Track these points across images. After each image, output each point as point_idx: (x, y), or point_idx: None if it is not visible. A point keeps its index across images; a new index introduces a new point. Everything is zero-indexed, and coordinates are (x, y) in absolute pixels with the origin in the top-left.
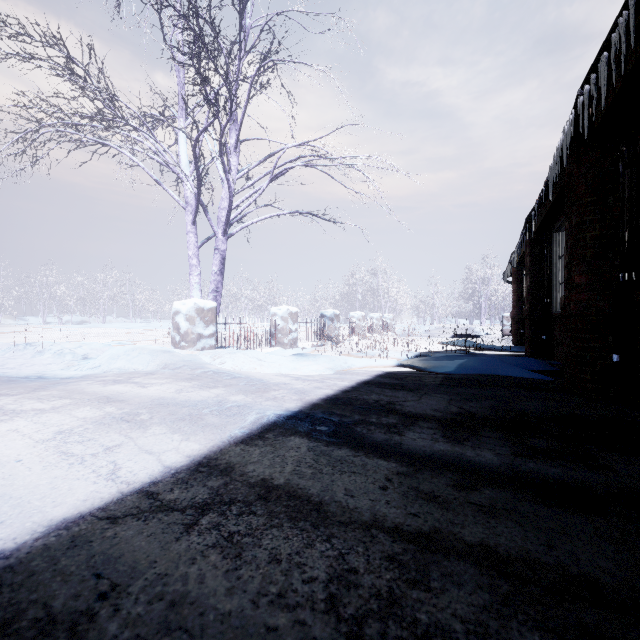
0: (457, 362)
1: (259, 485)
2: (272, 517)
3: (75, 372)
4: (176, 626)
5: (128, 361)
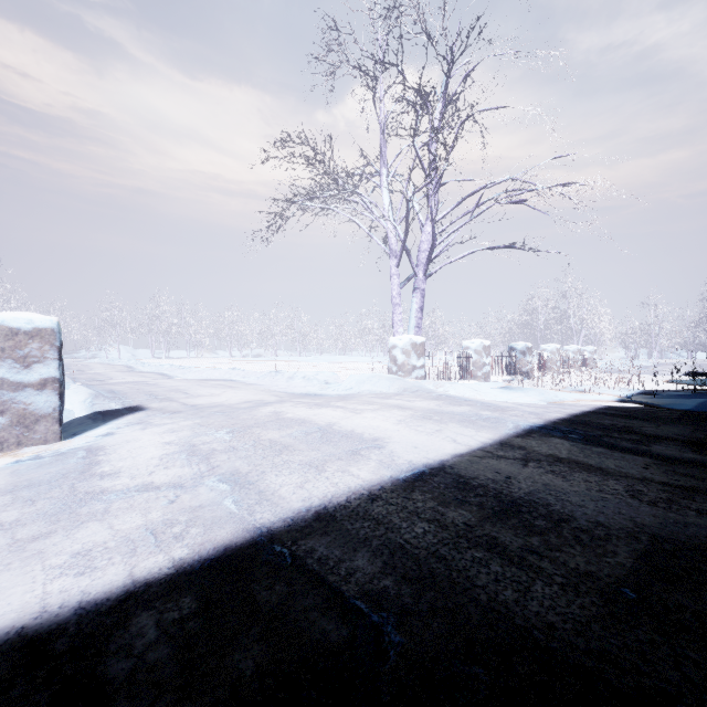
0: (698, 400)
1: (550, 456)
2: (571, 468)
3: (335, 392)
4: (553, 490)
5: (373, 385)
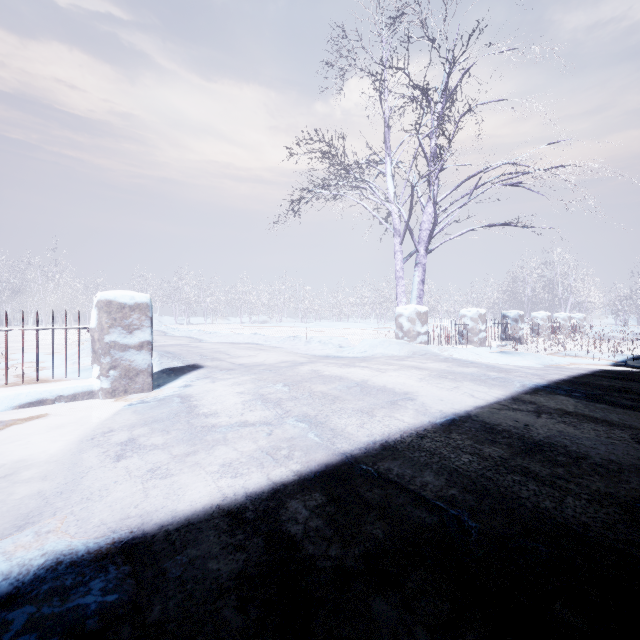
0: None
1: (559, 410)
2: (580, 420)
3: (352, 354)
4: (567, 435)
5: (385, 349)
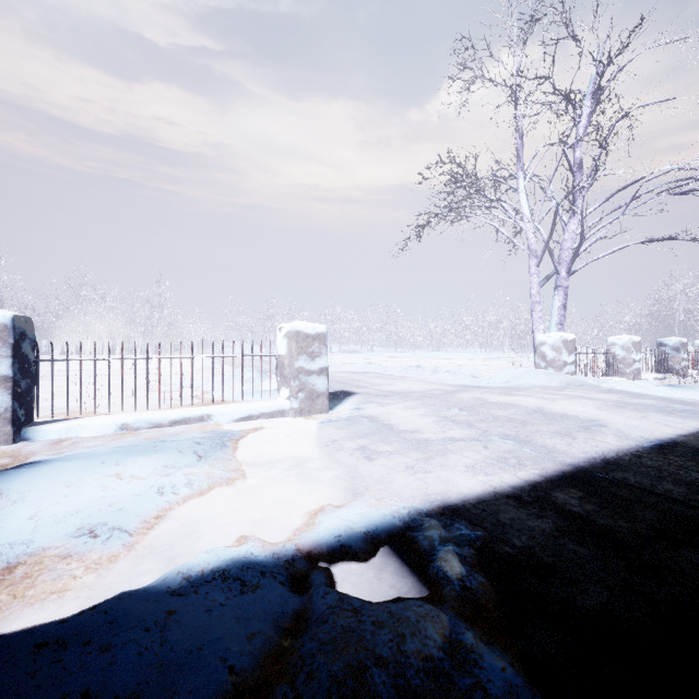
0: None
1: None
2: None
3: (493, 385)
4: None
5: (531, 379)
